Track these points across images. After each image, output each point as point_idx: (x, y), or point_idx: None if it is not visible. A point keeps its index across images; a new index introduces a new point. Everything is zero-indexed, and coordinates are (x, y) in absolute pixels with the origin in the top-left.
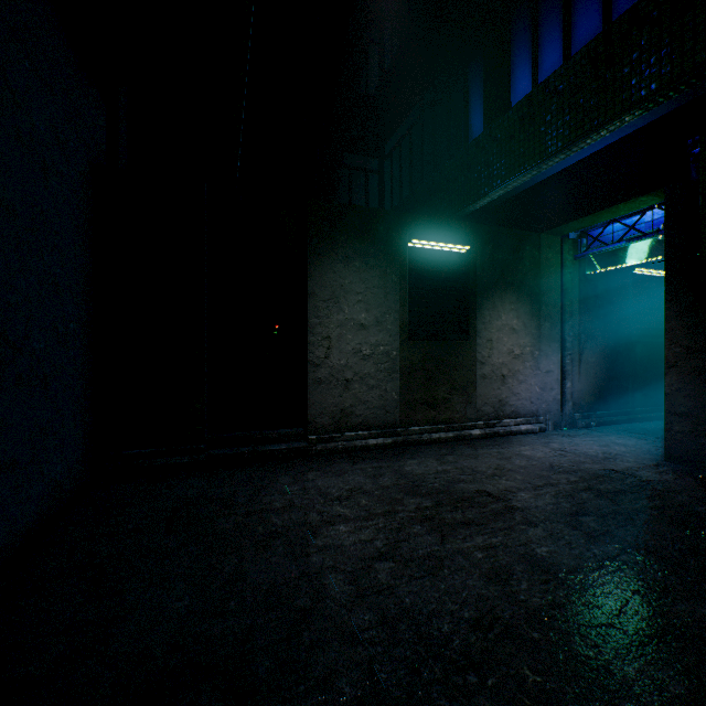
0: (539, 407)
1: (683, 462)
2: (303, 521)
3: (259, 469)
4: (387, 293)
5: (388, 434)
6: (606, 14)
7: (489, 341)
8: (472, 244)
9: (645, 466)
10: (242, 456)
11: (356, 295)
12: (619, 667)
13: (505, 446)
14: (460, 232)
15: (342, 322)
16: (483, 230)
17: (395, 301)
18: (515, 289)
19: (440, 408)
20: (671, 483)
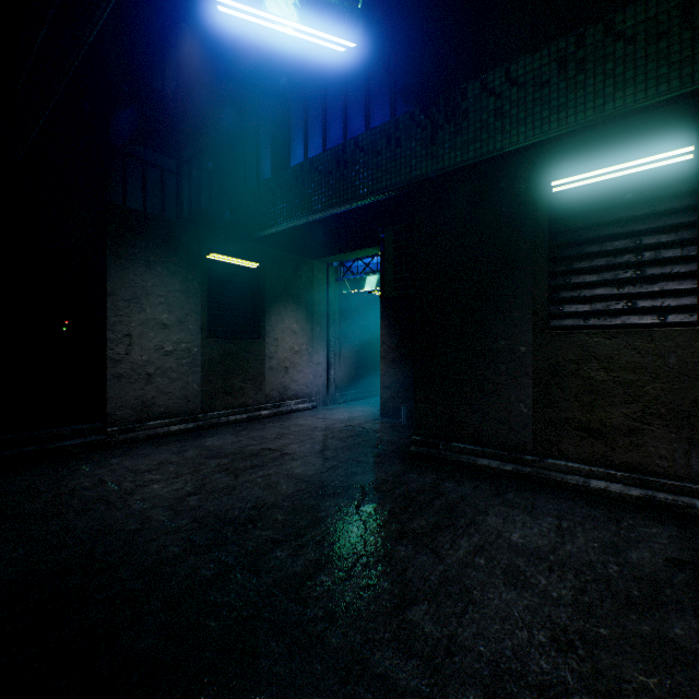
0: (313, 390)
1: (388, 416)
2: (119, 489)
3: (53, 464)
4: (189, 298)
5: (190, 420)
6: (344, 132)
7: (276, 340)
8: (263, 262)
9: (369, 421)
10: (27, 455)
11: (159, 297)
12: (323, 504)
13: (287, 420)
14: (253, 251)
15: (144, 321)
16: (272, 252)
17: (197, 305)
18: (296, 300)
19: (237, 395)
20: (378, 428)
